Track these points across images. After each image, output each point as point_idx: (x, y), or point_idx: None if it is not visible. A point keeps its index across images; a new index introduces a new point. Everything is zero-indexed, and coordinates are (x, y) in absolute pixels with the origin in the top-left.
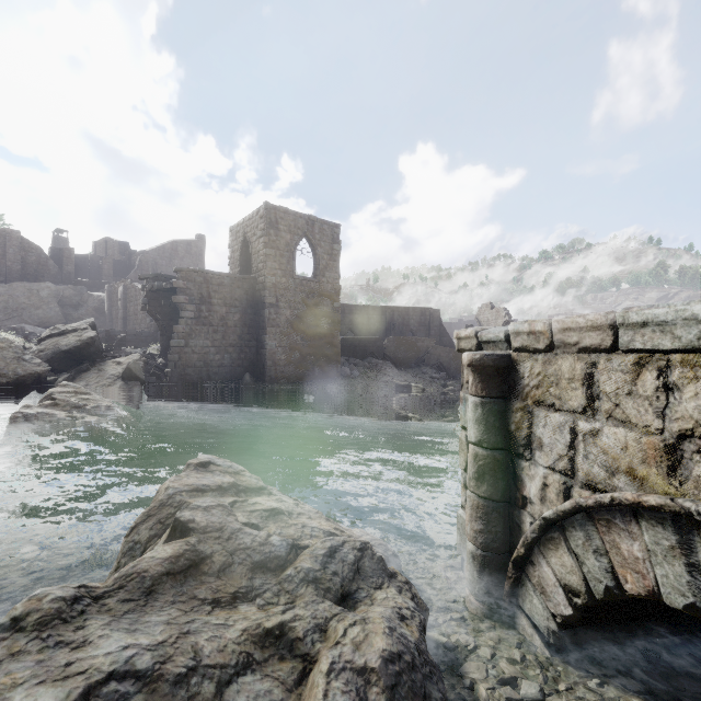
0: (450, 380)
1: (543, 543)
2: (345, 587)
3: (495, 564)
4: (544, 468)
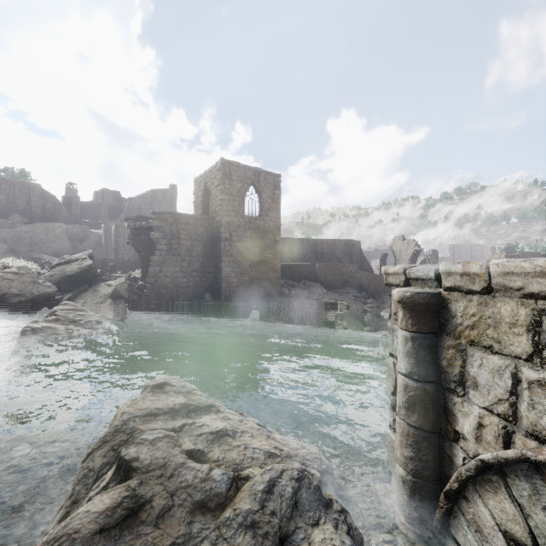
0: (369, 298)
1: (479, 483)
2: (283, 528)
3: (426, 491)
4: (480, 408)
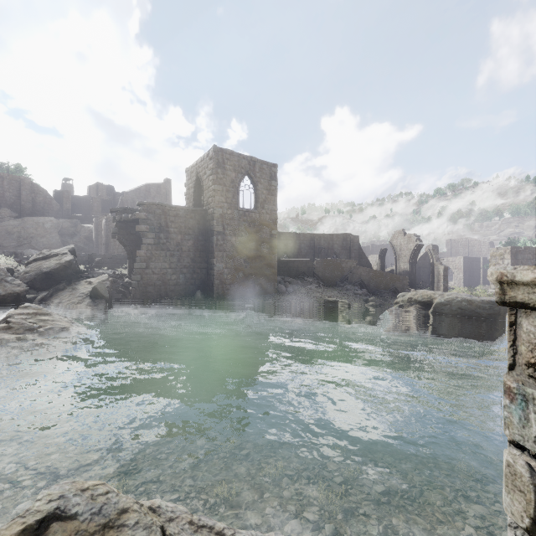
0: (370, 296)
1: None
2: None
3: None
4: None
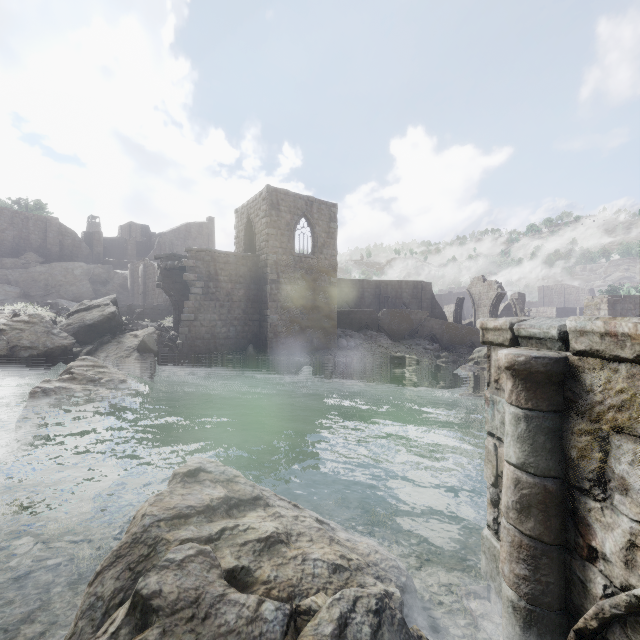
0: (443, 351)
1: (632, 626)
2: None
3: (546, 624)
4: (632, 521)
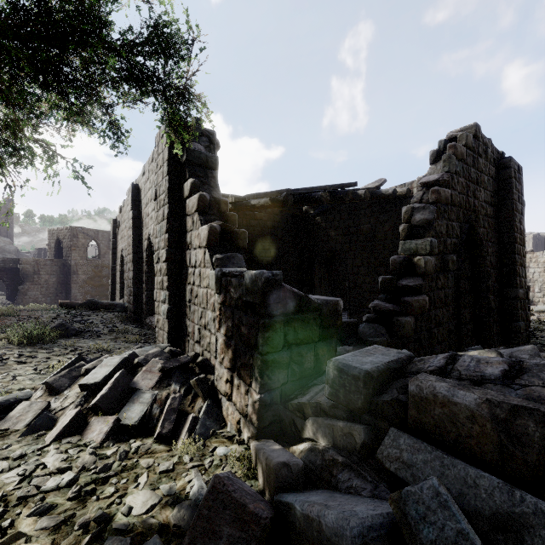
0: None
1: None
2: None
3: None
4: None
